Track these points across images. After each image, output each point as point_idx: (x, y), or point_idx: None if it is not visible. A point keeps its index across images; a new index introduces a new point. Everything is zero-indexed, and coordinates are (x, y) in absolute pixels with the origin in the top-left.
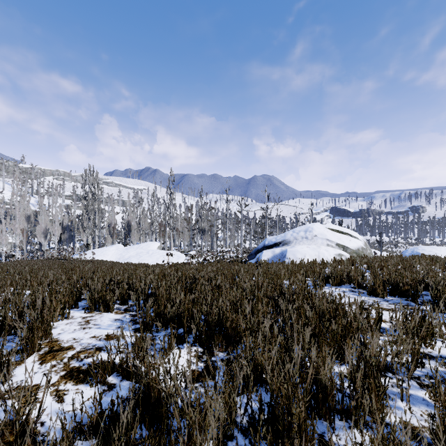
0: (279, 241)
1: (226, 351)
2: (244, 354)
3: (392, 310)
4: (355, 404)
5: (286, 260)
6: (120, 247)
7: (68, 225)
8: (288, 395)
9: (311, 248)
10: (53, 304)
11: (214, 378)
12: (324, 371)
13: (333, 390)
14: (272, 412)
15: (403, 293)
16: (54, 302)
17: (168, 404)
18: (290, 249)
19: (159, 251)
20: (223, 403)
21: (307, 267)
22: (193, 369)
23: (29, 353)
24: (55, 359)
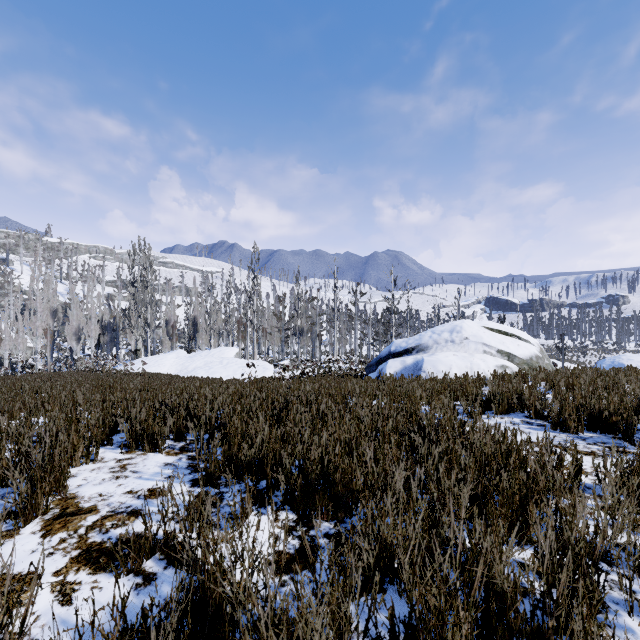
0: (412, 346)
1: (333, 520)
2: (363, 526)
3: (594, 454)
4: (555, 625)
5: (423, 374)
6: (182, 354)
7: (110, 323)
8: (440, 610)
9: (460, 356)
10: (70, 440)
11: (314, 573)
12: (499, 566)
13: (517, 600)
14: (413, 637)
15: (608, 426)
16: (75, 436)
17: (237, 618)
18: (429, 357)
19: (237, 361)
20: (328, 621)
21: (456, 386)
22: (280, 550)
23: (28, 518)
24: (66, 528)
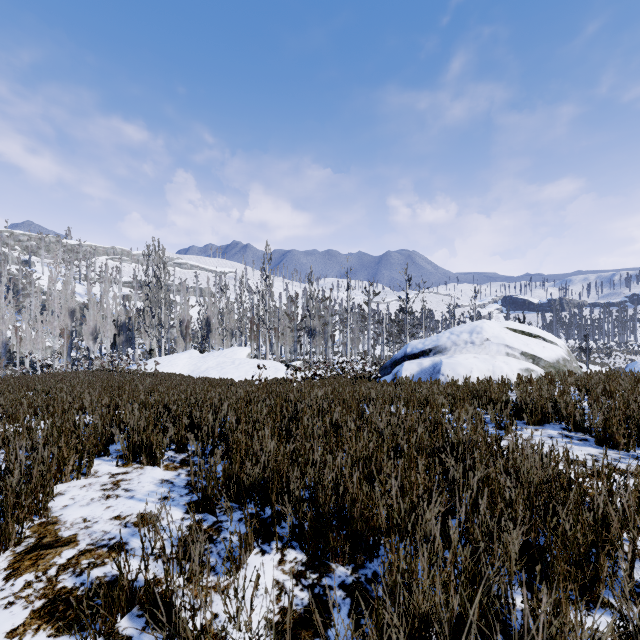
0: (429, 348)
1: (350, 563)
2: (388, 579)
3: None
4: None
5: (441, 377)
6: (194, 354)
7: (125, 323)
8: None
9: (481, 359)
10: (55, 455)
11: None
12: None
13: None
14: None
15: None
16: (64, 448)
17: None
18: (448, 360)
19: (249, 361)
20: None
21: (480, 392)
22: (286, 607)
23: None
24: (35, 567)
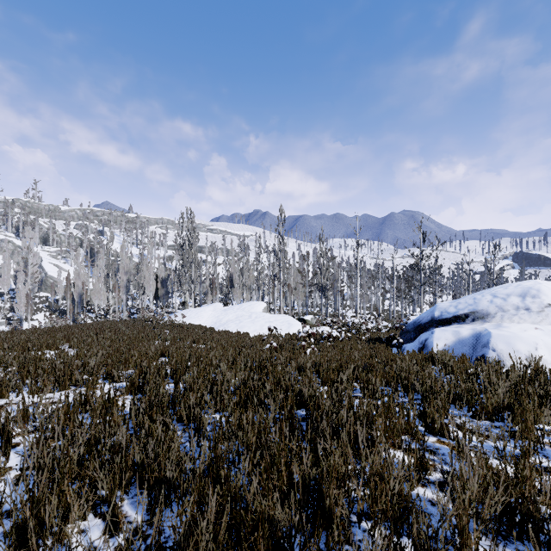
0: (465, 312)
1: None
2: None
3: None
4: None
5: (491, 353)
6: (218, 307)
7: (165, 279)
8: None
9: (547, 331)
10: None
11: None
12: None
13: None
14: None
15: None
16: None
17: None
18: (498, 331)
19: (264, 315)
20: None
21: None
22: None
23: None
24: None
